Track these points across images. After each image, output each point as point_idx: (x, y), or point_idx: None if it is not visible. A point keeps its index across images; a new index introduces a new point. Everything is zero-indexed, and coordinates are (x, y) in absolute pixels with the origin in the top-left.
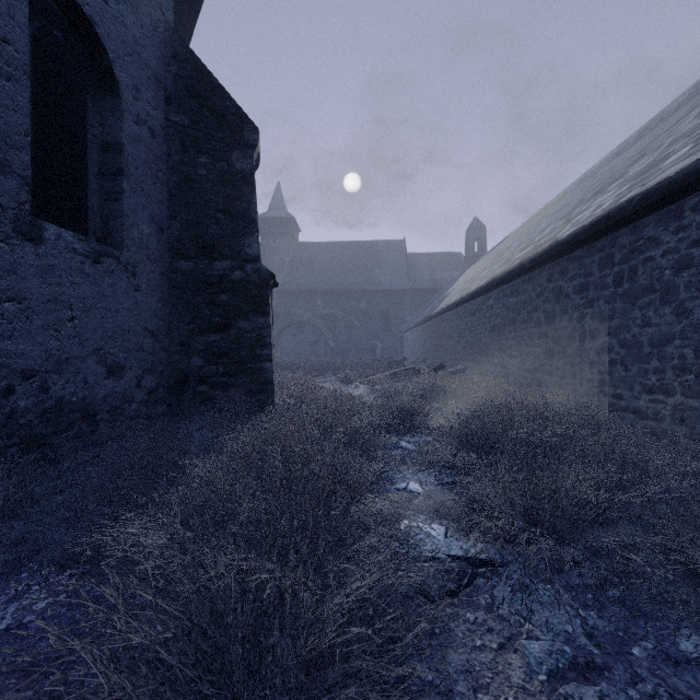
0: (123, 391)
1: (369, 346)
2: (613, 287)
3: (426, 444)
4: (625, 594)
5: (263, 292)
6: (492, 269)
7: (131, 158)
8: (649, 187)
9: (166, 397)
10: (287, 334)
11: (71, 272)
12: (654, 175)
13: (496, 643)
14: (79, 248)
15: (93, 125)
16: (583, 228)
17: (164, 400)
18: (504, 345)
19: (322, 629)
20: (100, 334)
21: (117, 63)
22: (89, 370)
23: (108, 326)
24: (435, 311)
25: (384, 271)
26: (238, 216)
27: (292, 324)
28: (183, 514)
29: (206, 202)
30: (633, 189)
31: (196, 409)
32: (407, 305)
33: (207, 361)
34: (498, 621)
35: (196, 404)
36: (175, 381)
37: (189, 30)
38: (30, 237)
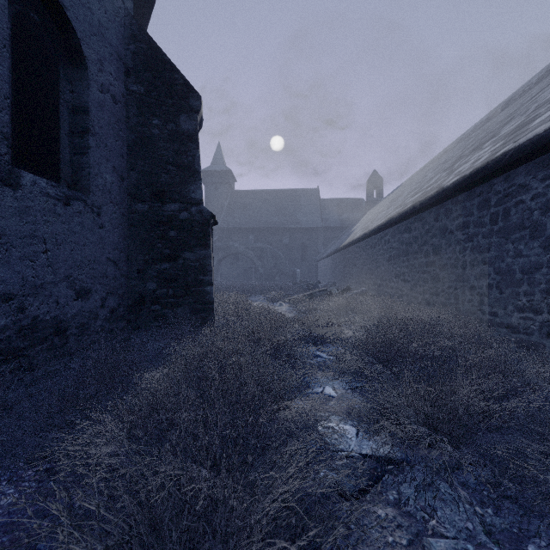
0: (89, 310)
1: (290, 272)
2: (489, 225)
3: (338, 355)
4: (517, 493)
5: (204, 229)
6: (389, 211)
7: (96, 119)
8: (521, 143)
9: (126, 315)
10: (225, 262)
11: (45, 213)
12: (524, 133)
13: (405, 539)
14: (51, 193)
15: (65, 92)
16: (465, 177)
17: (124, 317)
18: (399, 271)
19: (250, 538)
20: (69, 263)
21: (84, 41)
22: (60, 293)
23: (77, 257)
24: (343, 244)
25: (302, 213)
26: (185, 167)
27: (230, 254)
28: (132, 420)
29: (158, 156)
30: (507, 145)
31: (150, 324)
32: (320, 240)
33: (159, 285)
34: (405, 517)
35: (150, 320)
36: (133, 301)
37: (146, 18)
38: (9, 183)
